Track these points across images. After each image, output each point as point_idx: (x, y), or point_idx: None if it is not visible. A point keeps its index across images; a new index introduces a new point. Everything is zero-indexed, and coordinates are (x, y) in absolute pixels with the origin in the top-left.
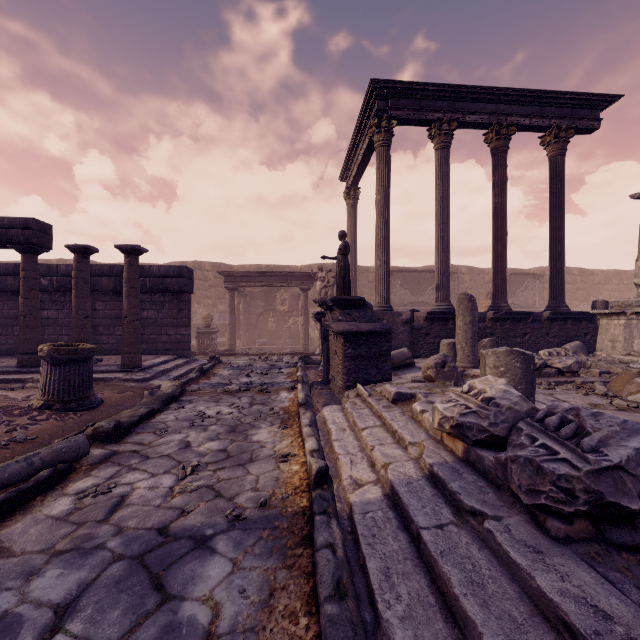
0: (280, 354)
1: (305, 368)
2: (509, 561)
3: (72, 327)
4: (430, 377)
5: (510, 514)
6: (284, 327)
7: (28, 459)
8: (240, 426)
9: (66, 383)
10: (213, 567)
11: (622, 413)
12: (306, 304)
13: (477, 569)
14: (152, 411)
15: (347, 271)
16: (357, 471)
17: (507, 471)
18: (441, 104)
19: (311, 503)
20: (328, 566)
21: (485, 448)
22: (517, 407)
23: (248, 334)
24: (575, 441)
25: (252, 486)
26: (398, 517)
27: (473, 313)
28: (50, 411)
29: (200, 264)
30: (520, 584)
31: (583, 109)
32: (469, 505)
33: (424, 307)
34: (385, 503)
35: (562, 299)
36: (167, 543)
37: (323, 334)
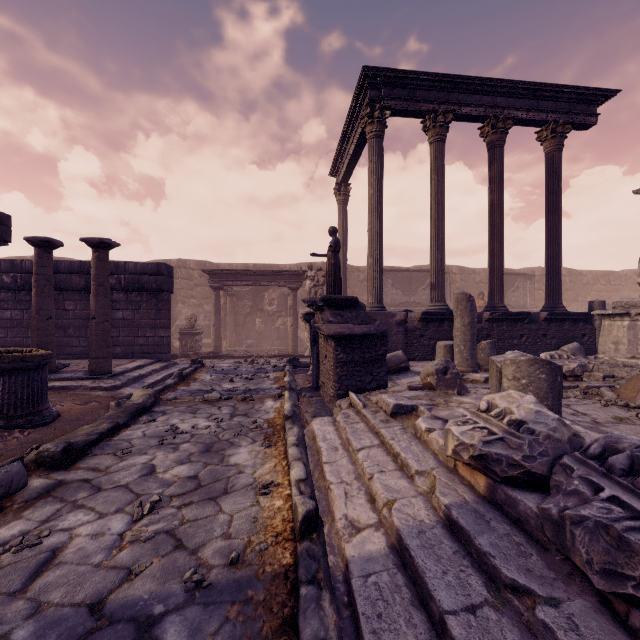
0: (267, 356)
1: (293, 372)
2: None
3: (32, 329)
4: (430, 385)
5: (570, 595)
6: (272, 328)
7: None
8: (217, 444)
9: (12, 396)
10: None
11: None
12: (295, 304)
13: None
14: (116, 426)
15: (338, 269)
16: (353, 508)
17: (564, 534)
18: (436, 95)
19: (296, 561)
20: None
21: (517, 487)
22: (557, 435)
23: (235, 335)
24: None
25: (223, 531)
26: (410, 584)
27: (472, 314)
28: None
29: (185, 262)
30: None
31: (580, 104)
32: (509, 577)
33: (416, 307)
34: (391, 560)
35: (559, 299)
36: (98, 630)
37: (312, 336)
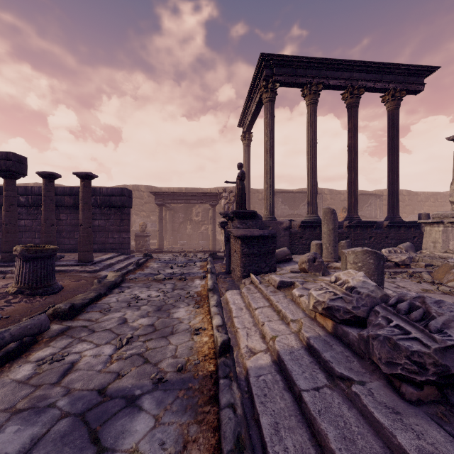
0: (195, 252)
1: (213, 262)
2: (373, 420)
3: (41, 232)
4: (304, 269)
5: (371, 379)
6: (198, 232)
7: (0, 334)
8: (164, 306)
9: (34, 274)
10: (139, 422)
11: (447, 296)
12: (214, 216)
13: (348, 426)
14: (99, 295)
15: (243, 192)
16: (252, 342)
17: (369, 346)
18: (311, 72)
19: (217, 368)
20: (230, 424)
21: (349, 325)
22: (373, 294)
23: (172, 237)
24: (423, 323)
25: (172, 354)
26: (284, 380)
27: (334, 222)
28: (22, 295)
29: (138, 187)
30: (383, 440)
31: (412, 76)
32: (339, 372)
33: (298, 218)
34: (273, 368)
35: (397, 212)
36: (104, 402)
37: (226, 237)
